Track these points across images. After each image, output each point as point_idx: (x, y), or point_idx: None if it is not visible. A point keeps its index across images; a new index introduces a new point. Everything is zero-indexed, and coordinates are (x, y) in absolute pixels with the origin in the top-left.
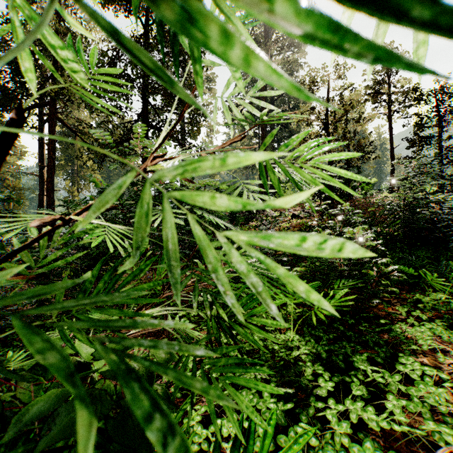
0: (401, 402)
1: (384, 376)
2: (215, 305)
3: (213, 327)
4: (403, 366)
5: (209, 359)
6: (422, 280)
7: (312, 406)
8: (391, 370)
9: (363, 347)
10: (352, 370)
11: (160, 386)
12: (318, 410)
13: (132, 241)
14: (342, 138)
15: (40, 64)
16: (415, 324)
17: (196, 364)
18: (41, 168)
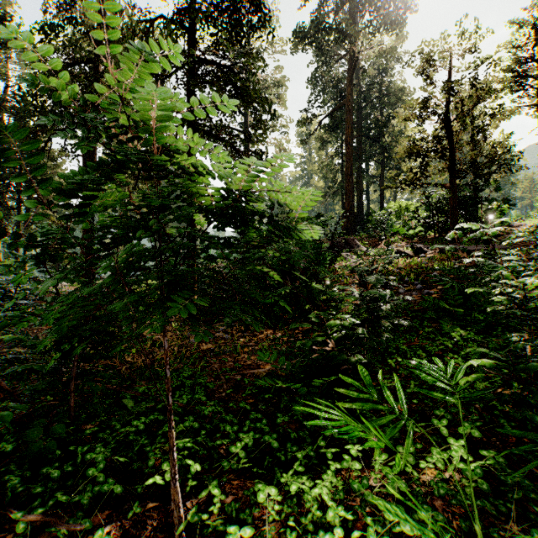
0: None
1: None
2: None
3: None
4: None
5: None
6: None
7: None
8: None
9: None
10: None
11: None
12: None
13: None
14: (466, 143)
15: None
16: None
17: None
18: None
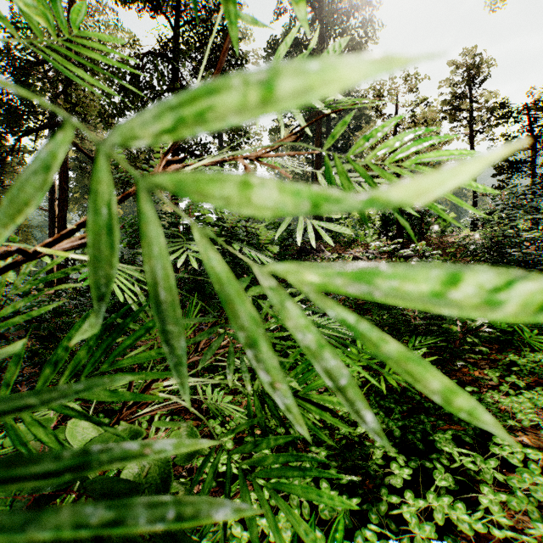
0: (500, 496)
1: (475, 461)
2: (258, 376)
3: (255, 406)
4: (499, 448)
5: (251, 437)
6: (515, 337)
7: (384, 501)
8: (482, 452)
9: (445, 422)
10: (432, 451)
11: (183, 485)
12: (390, 504)
13: (146, 288)
14: None
15: (50, 76)
16: (510, 393)
17: (235, 443)
18: (51, 201)
